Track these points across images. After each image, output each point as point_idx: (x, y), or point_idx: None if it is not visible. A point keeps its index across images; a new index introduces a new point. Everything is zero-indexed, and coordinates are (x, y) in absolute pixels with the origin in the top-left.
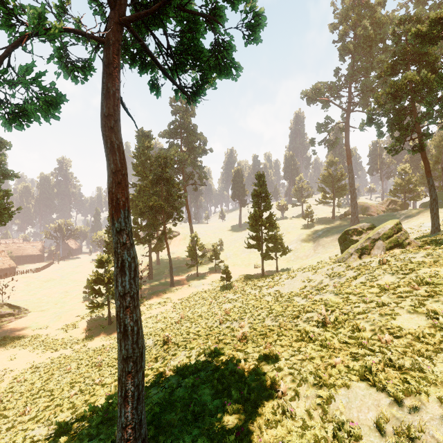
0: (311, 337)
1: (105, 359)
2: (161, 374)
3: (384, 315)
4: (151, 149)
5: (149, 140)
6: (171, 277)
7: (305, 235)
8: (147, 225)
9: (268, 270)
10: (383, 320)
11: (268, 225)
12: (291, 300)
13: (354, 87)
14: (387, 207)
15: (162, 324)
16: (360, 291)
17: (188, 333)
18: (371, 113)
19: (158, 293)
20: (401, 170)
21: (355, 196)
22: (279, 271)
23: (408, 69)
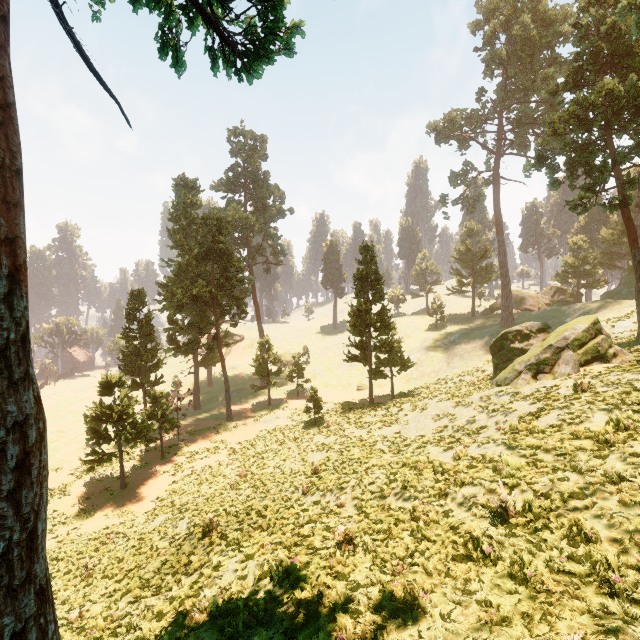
0: (487, 552)
1: (103, 559)
2: (186, 616)
3: (631, 506)
4: (197, 207)
5: (194, 192)
6: (227, 407)
7: (433, 340)
8: (189, 325)
9: (378, 395)
10: (631, 516)
11: (379, 326)
12: (424, 451)
13: (506, 118)
14: (552, 298)
15: (209, 488)
16: (557, 443)
17: (248, 511)
18: (542, 149)
19: (207, 433)
20: (573, 244)
21: (508, 281)
22: (396, 396)
23: (599, 80)
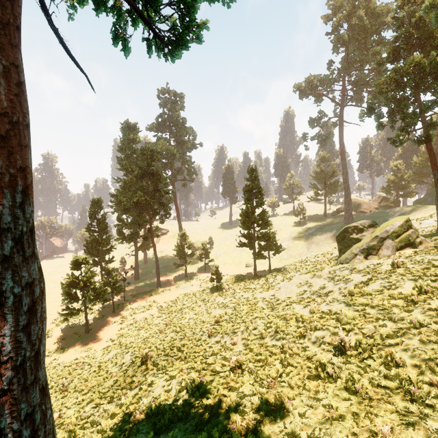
0: (331, 373)
1: (74, 380)
2: (131, 416)
3: (427, 343)
4: (137, 142)
5: (134, 132)
6: (157, 278)
7: (298, 233)
8: (132, 222)
9: (260, 270)
10: (427, 349)
11: (260, 223)
12: (291, 308)
13: (348, 81)
14: (379, 204)
15: (145, 333)
16: (379, 302)
17: (172, 347)
18: (372, 102)
19: (143, 296)
20: (394, 167)
21: (349, 192)
22: (272, 271)
23: (411, 55)
